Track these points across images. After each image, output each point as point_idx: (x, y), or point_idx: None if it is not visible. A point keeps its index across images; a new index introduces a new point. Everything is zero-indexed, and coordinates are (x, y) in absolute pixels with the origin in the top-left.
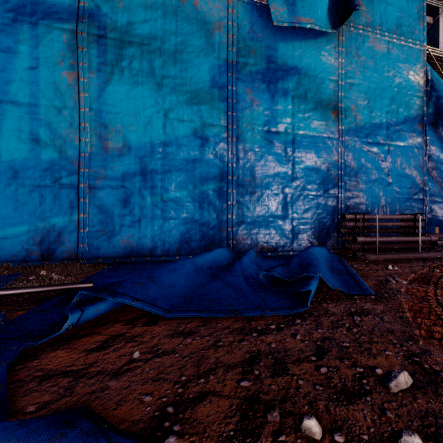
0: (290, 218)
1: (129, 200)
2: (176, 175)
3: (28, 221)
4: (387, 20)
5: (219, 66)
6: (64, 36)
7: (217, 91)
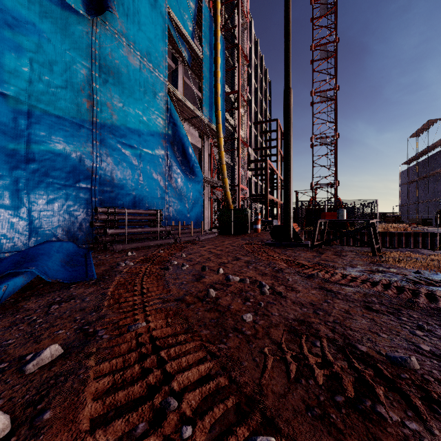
0: (26, 209)
1: None
2: None
3: None
4: (140, 42)
5: None
6: None
7: None
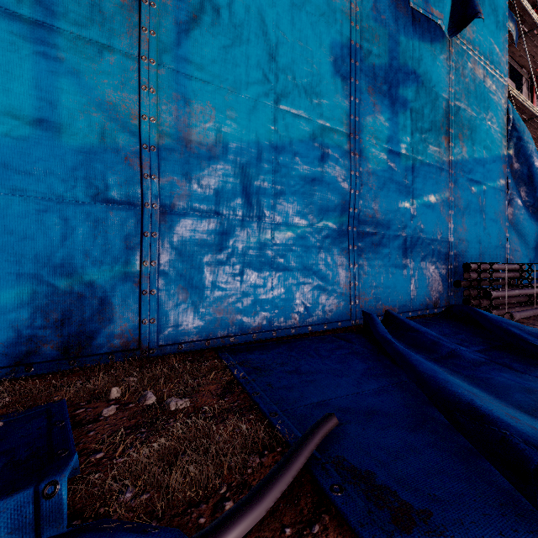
0: (410, 268)
1: (226, 237)
2: (290, 200)
3: (32, 277)
4: (484, 42)
5: (341, 45)
6: None
7: (339, 81)
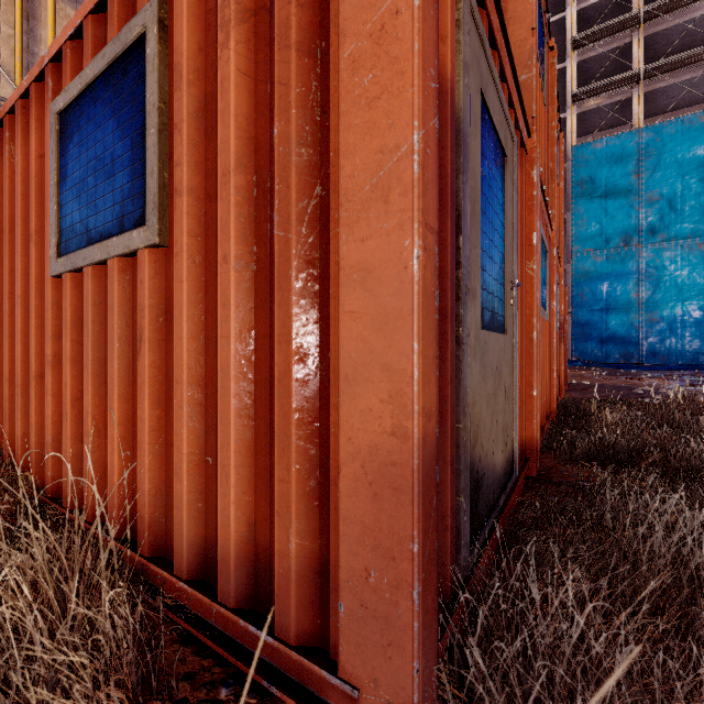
0: None
1: (663, 341)
2: (688, 329)
3: (619, 350)
4: None
5: None
6: (633, 280)
7: None
